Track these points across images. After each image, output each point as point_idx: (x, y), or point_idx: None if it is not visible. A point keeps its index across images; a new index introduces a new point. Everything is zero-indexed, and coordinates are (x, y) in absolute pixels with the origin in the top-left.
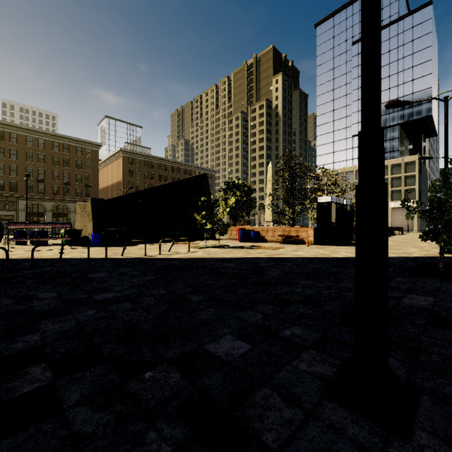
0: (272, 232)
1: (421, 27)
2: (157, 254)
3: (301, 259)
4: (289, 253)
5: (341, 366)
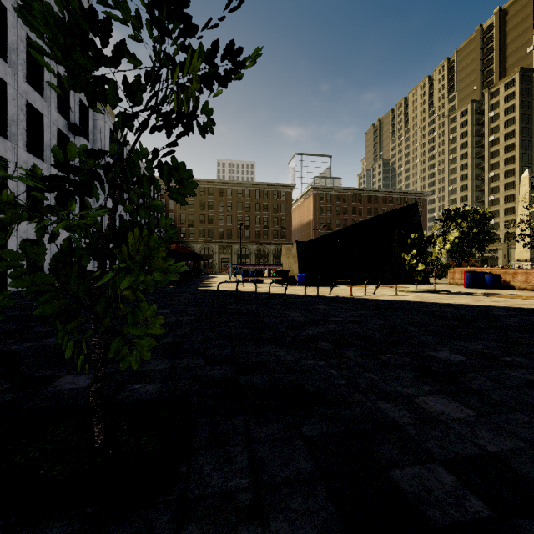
0: (523, 275)
1: None
2: (362, 295)
3: None
4: None
5: None
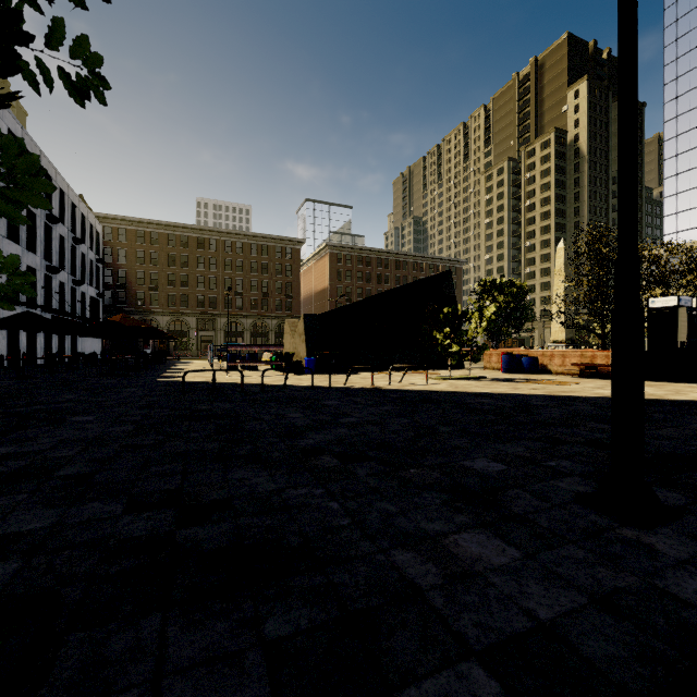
0: (560, 358)
1: None
2: (386, 385)
3: (605, 399)
4: (586, 390)
5: (599, 481)
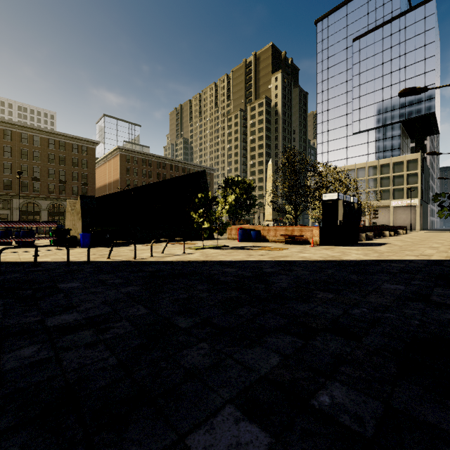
0: (274, 231)
1: (424, 22)
2: (149, 256)
3: (311, 263)
4: (294, 255)
5: None
